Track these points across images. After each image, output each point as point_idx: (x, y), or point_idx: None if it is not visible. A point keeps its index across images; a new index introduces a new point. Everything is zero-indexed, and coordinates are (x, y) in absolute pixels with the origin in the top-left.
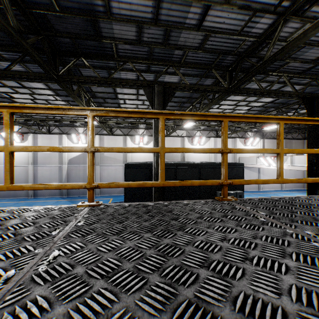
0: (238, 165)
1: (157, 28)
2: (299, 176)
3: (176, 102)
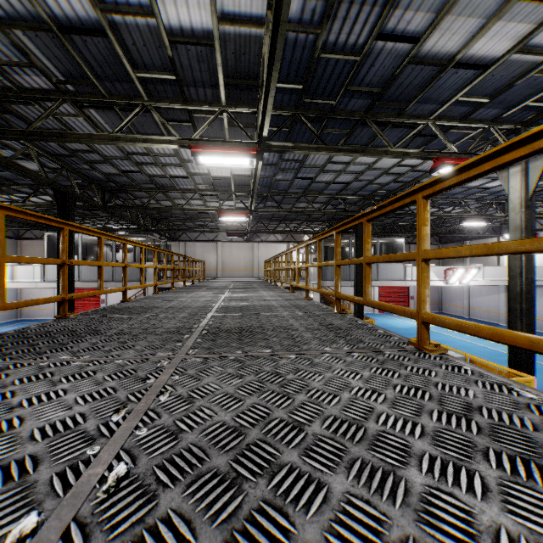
0: None
1: None
2: (12, 299)
3: None
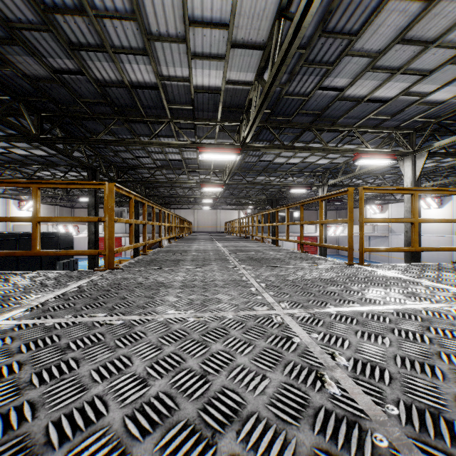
0: (70, 233)
1: (124, 148)
2: None
3: (29, 158)
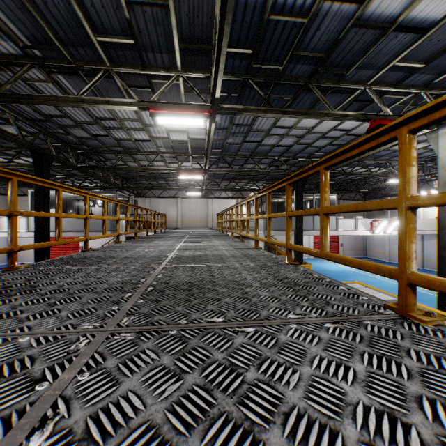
0: None
1: None
2: (5, 246)
3: None
